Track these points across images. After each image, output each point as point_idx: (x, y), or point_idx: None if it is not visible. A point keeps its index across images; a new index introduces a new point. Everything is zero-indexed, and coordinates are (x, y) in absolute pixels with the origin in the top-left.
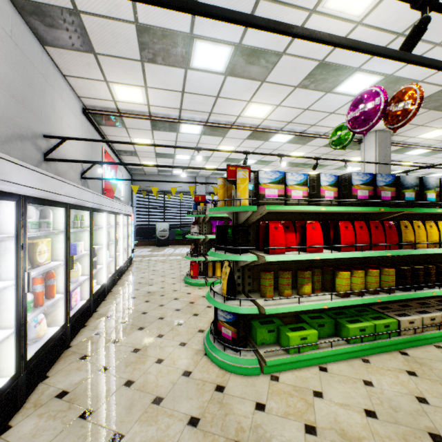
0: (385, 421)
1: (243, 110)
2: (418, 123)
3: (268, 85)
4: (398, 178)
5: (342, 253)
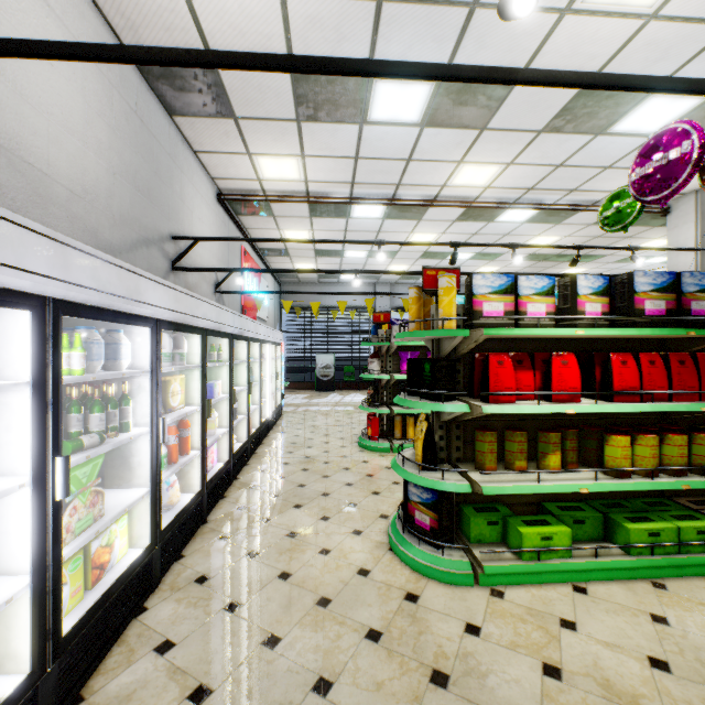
0: (685, 679)
1: (450, 177)
2: None
3: (491, 135)
4: None
5: (616, 404)
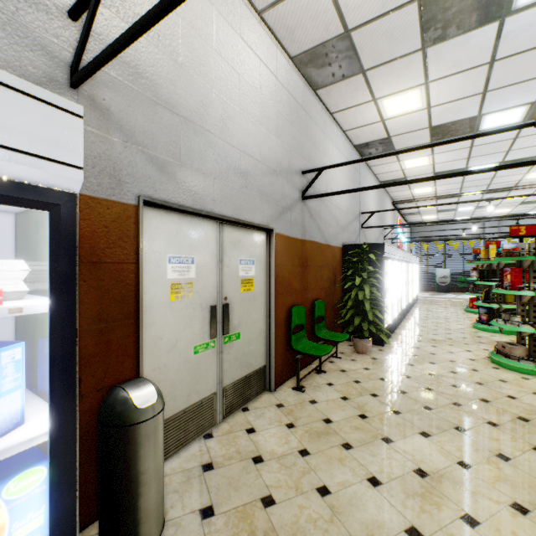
0: None
1: (523, 177)
2: None
3: None
4: None
5: None
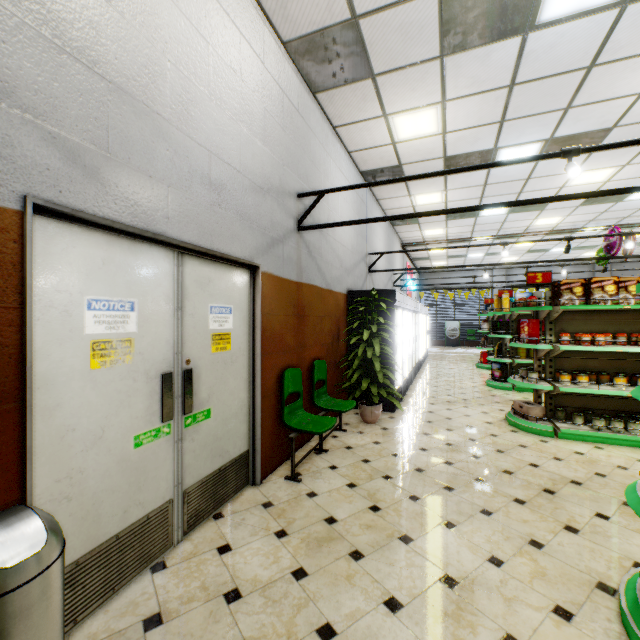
0: None
1: (531, 223)
2: None
3: (548, 211)
4: None
5: None
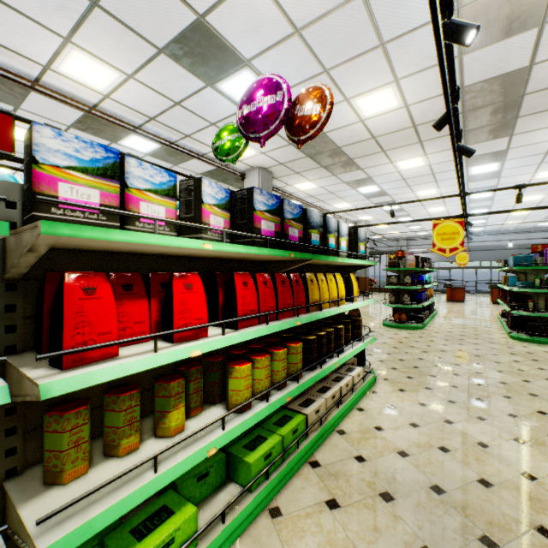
0: None
1: (56, 57)
2: (296, 170)
3: (106, 20)
4: (304, 212)
5: (242, 332)
